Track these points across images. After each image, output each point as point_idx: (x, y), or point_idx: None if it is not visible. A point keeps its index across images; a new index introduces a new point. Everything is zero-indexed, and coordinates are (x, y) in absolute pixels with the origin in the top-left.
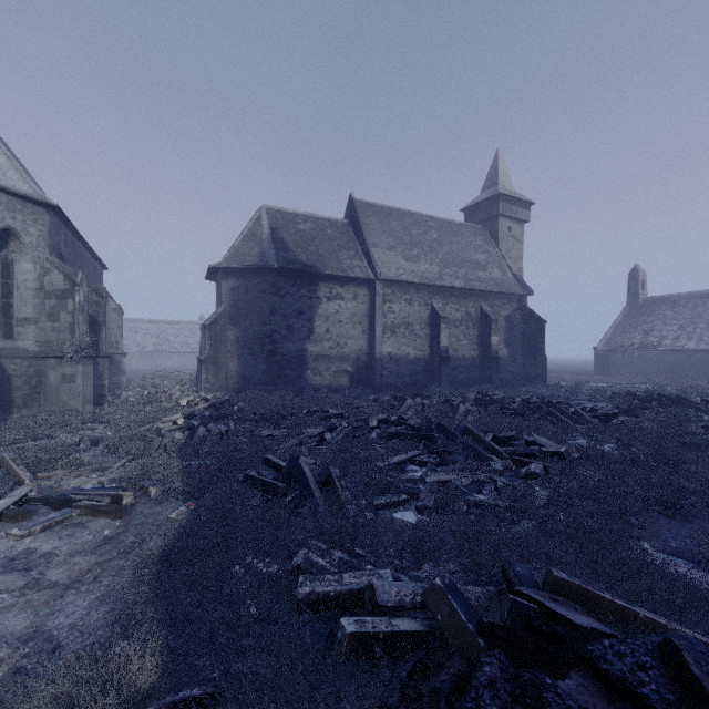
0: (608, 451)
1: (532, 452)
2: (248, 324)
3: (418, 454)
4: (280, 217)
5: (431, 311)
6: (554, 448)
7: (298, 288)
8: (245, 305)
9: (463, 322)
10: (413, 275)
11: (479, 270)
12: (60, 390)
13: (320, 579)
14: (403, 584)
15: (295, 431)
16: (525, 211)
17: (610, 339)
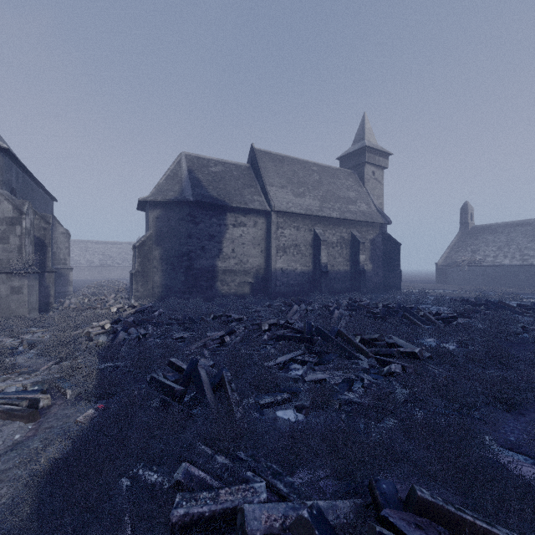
0: (452, 350)
1: (392, 353)
2: (170, 245)
3: (300, 354)
4: (196, 161)
5: (314, 236)
6: (410, 349)
7: (210, 217)
8: (167, 230)
9: (338, 244)
10: (300, 207)
11: (350, 204)
12: (9, 300)
13: (196, 498)
14: (274, 506)
15: (201, 334)
16: (385, 159)
17: (448, 257)
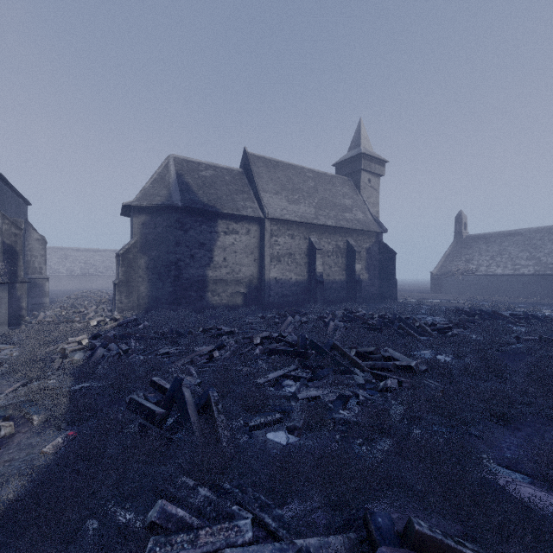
0: (448, 363)
1: (388, 367)
2: (157, 253)
3: (293, 369)
4: (186, 165)
5: (309, 244)
6: (406, 362)
7: (200, 224)
8: (154, 237)
9: (334, 253)
10: (295, 215)
11: (346, 212)
12: None
13: (172, 542)
14: (259, 549)
15: (188, 349)
16: (381, 167)
17: (442, 266)
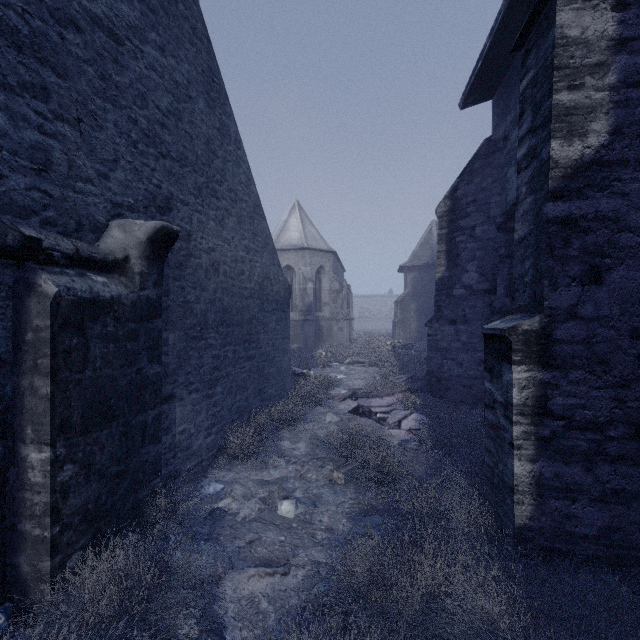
0: None
1: None
2: (423, 299)
3: None
4: None
5: None
6: None
7: None
8: (421, 288)
9: None
10: None
11: None
12: (337, 334)
13: None
14: None
15: None
16: None
17: None
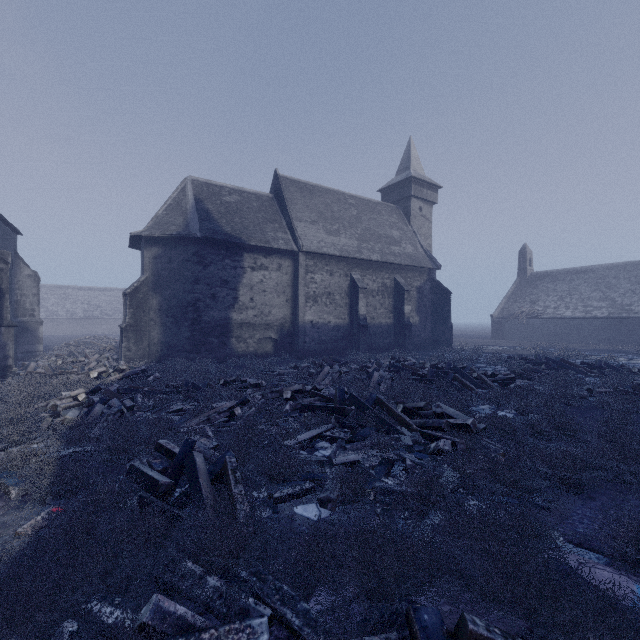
0: (511, 420)
1: (440, 425)
2: (172, 292)
3: (329, 429)
4: (206, 189)
5: (350, 282)
6: (461, 420)
7: (222, 258)
8: (168, 273)
9: (380, 293)
10: (334, 248)
11: (393, 245)
12: None
13: None
14: None
15: (206, 405)
16: (434, 193)
17: (504, 308)
